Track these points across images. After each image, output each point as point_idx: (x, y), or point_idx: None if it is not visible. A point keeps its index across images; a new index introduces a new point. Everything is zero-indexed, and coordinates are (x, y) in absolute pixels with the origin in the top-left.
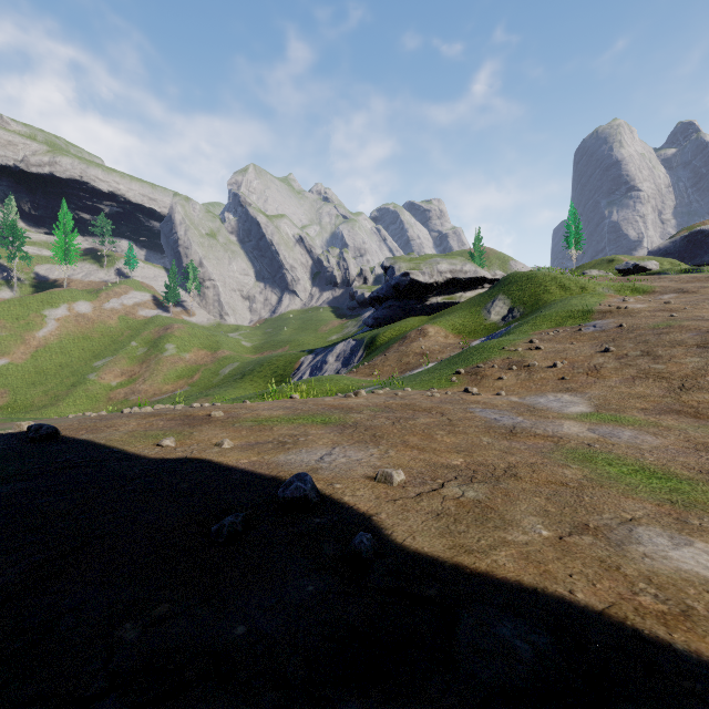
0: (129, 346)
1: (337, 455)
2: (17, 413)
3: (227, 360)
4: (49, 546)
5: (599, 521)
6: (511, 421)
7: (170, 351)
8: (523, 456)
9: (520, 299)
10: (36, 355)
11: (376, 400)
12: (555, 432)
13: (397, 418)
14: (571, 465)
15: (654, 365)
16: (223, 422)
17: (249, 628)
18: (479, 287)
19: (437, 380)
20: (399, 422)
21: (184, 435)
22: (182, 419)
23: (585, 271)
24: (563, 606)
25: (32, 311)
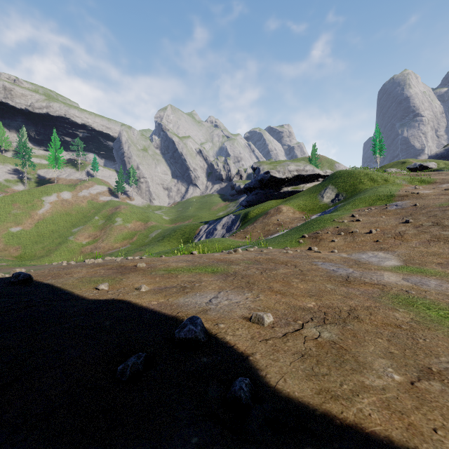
0: (93, 219)
1: (221, 298)
2: (25, 261)
3: (154, 228)
4: None
5: (439, 364)
6: (345, 272)
7: (118, 222)
8: (359, 301)
9: (343, 188)
10: (37, 224)
11: (248, 255)
12: (379, 281)
13: (263, 269)
14: (398, 309)
15: (442, 232)
16: (144, 271)
17: None
18: (315, 180)
19: (289, 242)
20: (265, 272)
21: (116, 281)
22: (117, 268)
23: (386, 170)
24: None
25: (35, 198)
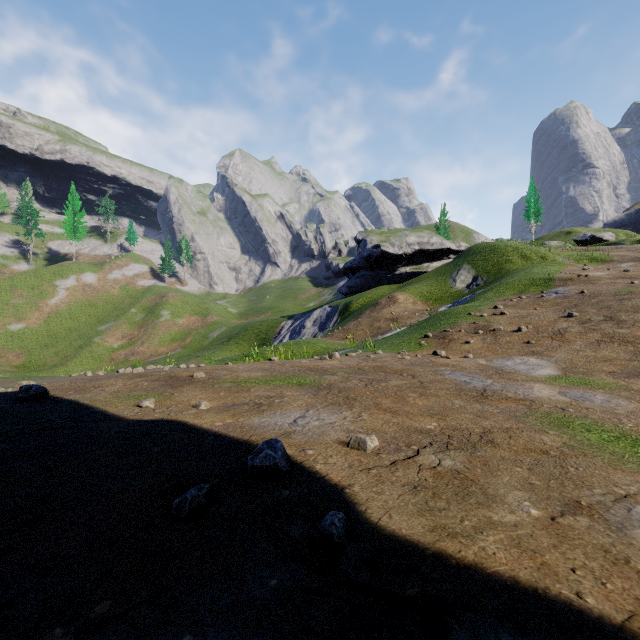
0: (129, 312)
1: (310, 418)
2: (31, 372)
3: (216, 325)
4: (1, 520)
5: (591, 497)
6: (481, 384)
7: (165, 317)
8: (497, 421)
9: (483, 268)
10: (48, 320)
11: (349, 362)
12: (526, 395)
13: (369, 380)
14: (548, 431)
15: (618, 329)
16: (203, 383)
17: (197, 639)
18: (444, 258)
19: (406, 343)
20: (371, 384)
21: (165, 396)
22: (166, 380)
23: (544, 243)
24: (573, 616)
25: (45, 282)
